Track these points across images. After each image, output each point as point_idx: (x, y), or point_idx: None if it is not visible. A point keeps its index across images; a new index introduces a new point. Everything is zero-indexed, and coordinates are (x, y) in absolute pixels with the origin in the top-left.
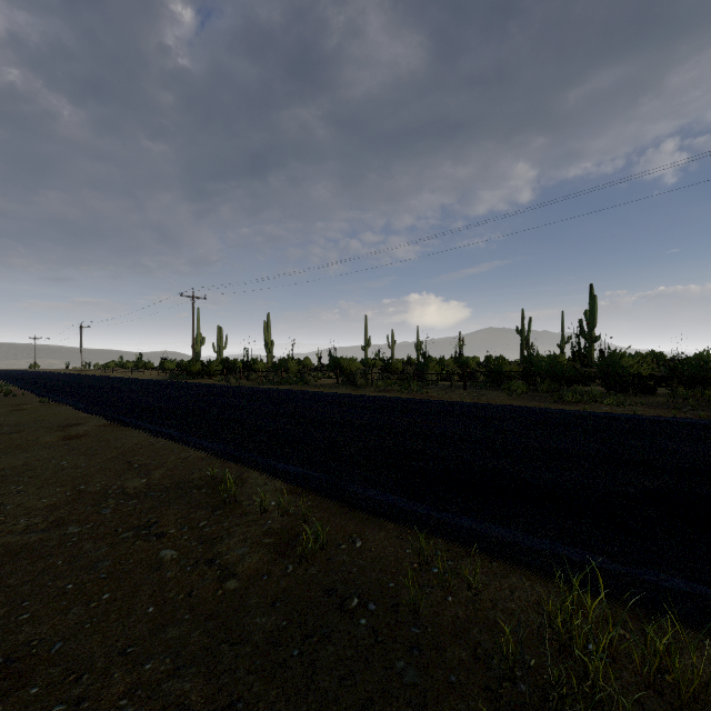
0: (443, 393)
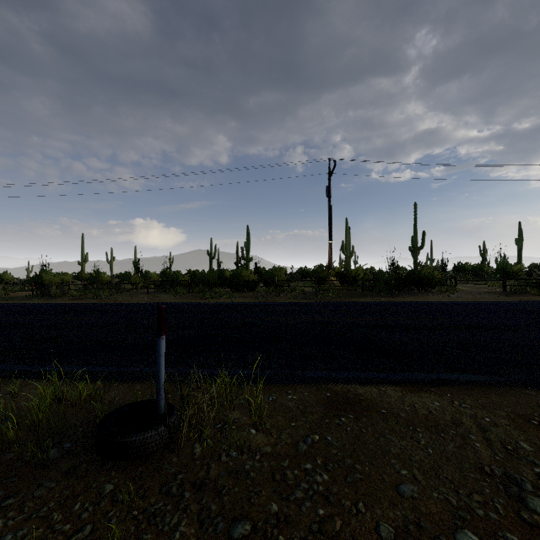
0: (129, 298)
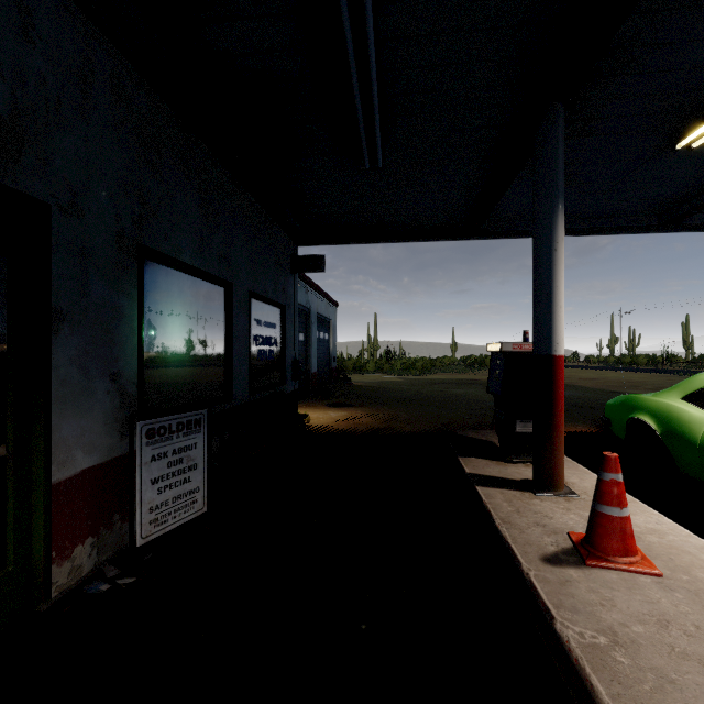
0: None
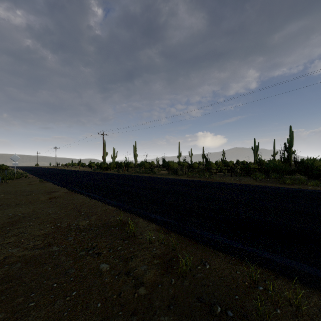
0: (221, 178)
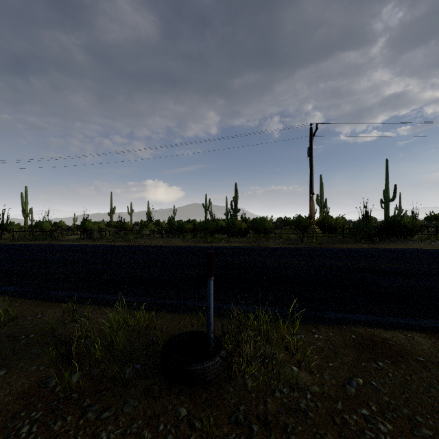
0: (149, 241)
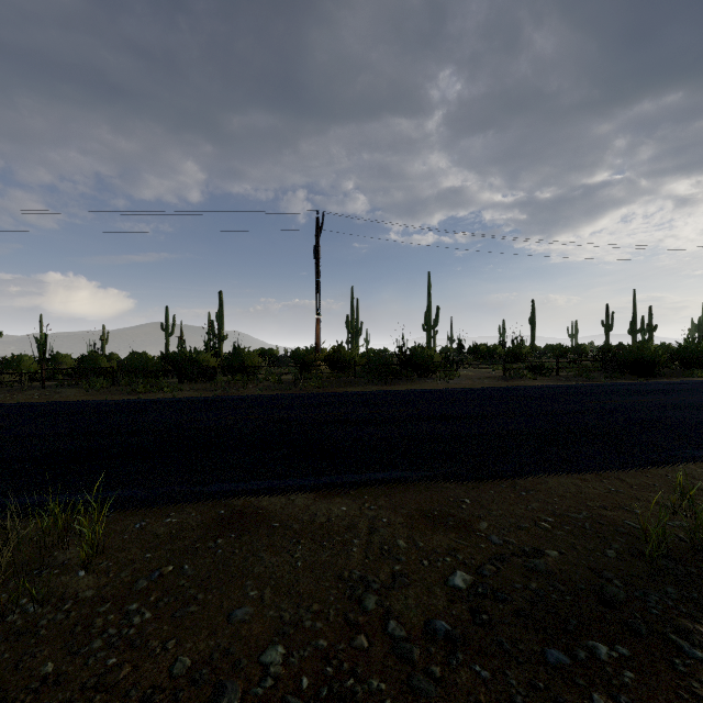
0: (7, 396)
